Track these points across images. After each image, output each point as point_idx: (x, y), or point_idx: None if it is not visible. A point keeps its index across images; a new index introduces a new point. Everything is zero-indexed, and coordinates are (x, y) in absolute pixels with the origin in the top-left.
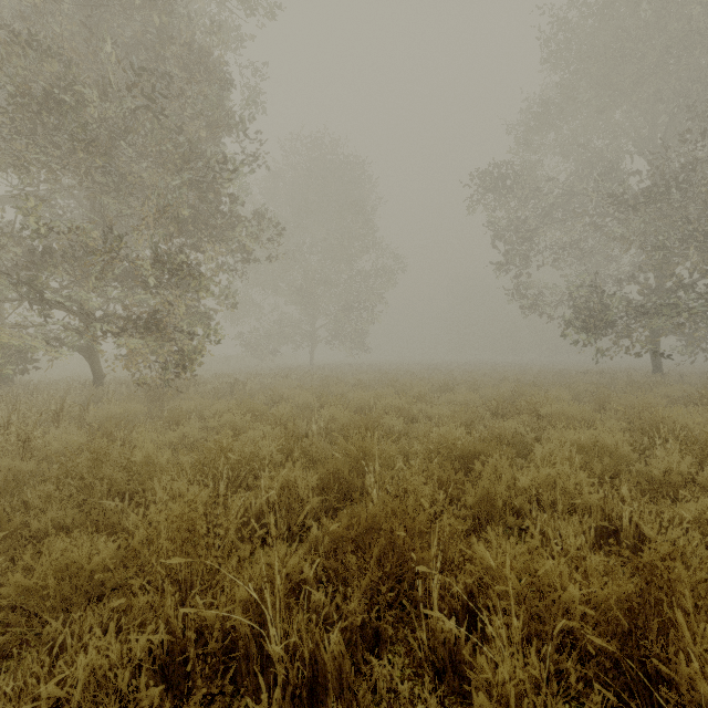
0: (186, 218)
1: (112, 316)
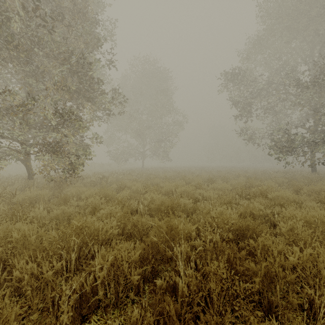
0: (75, 92)
1: (34, 143)
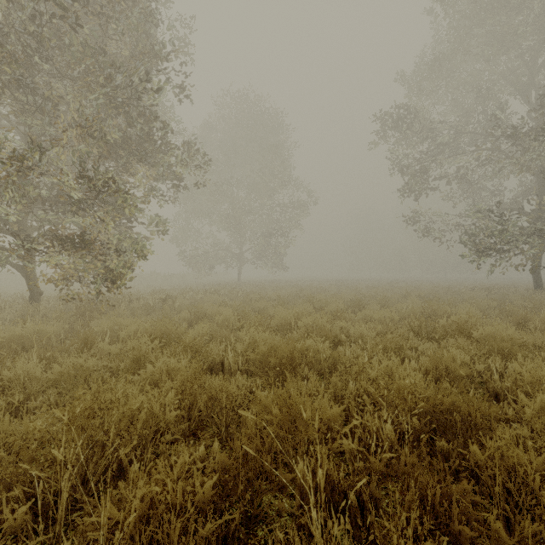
0: (115, 144)
1: (36, 236)
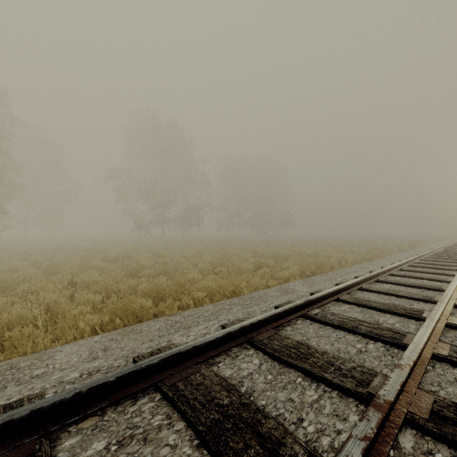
0: None
1: None
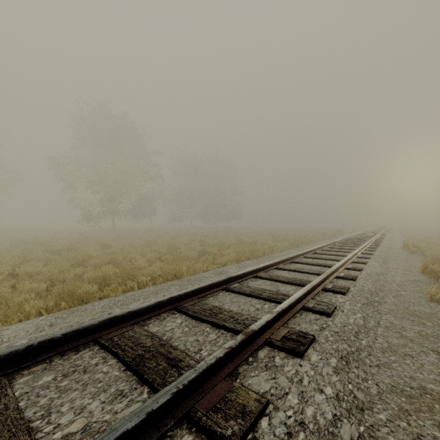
0: None
1: None
